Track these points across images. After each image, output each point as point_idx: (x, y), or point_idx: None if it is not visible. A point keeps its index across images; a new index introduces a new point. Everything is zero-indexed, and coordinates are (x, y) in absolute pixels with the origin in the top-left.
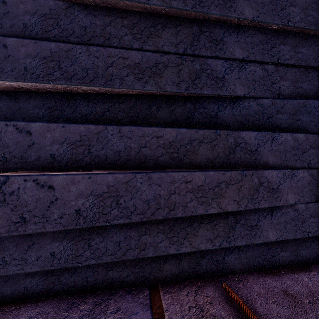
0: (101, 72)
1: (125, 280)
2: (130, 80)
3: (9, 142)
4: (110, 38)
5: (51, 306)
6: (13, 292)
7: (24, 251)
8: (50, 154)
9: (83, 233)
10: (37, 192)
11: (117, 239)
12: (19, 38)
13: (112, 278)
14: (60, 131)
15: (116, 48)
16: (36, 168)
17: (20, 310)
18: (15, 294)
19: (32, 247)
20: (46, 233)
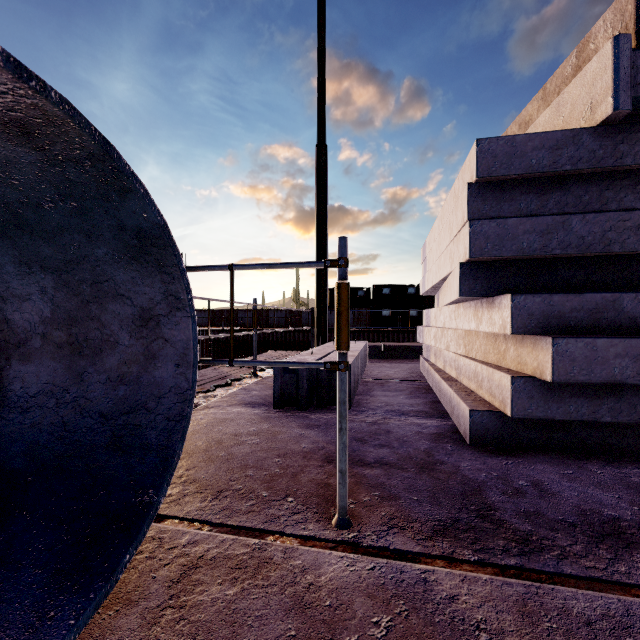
0: (599, 238)
1: (626, 450)
2: (632, 243)
3: (535, 311)
4: (607, 202)
5: (558, 456)
6: (512, 441)
7: (547, 402)
8: (569, 321)
9: (599, 392)
10: (584, 351)
11: (633, 402)
12: (518, 218)
13: (610, 445)
14: (577, 301)
15: (615, 211)
16: (557, 332)
17: (531, 454)
18: (514, 443)
19: (553, 399)
20: (565, 388)
